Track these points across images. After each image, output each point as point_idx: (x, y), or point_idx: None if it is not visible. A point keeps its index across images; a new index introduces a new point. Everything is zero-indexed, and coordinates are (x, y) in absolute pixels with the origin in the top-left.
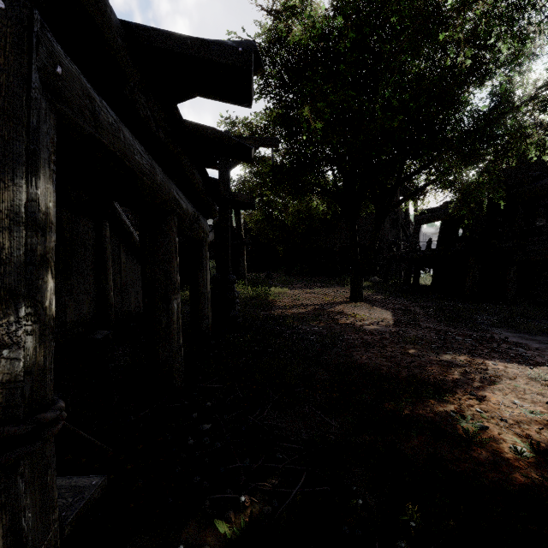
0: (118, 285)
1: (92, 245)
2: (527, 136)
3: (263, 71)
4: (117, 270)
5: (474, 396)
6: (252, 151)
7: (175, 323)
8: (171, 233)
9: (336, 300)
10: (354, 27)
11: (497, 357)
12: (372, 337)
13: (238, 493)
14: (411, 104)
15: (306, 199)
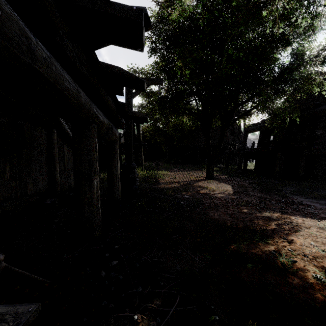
0: (62, 170)
1: (45, 144)
2: (313, 79)
3: (151, 28)
4: (62, 160)
5: (286, 240)
6: (144, 83)
7: (95, 194)
8: (93, 136)
9: (197, 178)
10: (209, 11)
11: (297, 214)
12: (220, 202)
13: (133, 312)
14: (243, 59)
15: (180, 117)
